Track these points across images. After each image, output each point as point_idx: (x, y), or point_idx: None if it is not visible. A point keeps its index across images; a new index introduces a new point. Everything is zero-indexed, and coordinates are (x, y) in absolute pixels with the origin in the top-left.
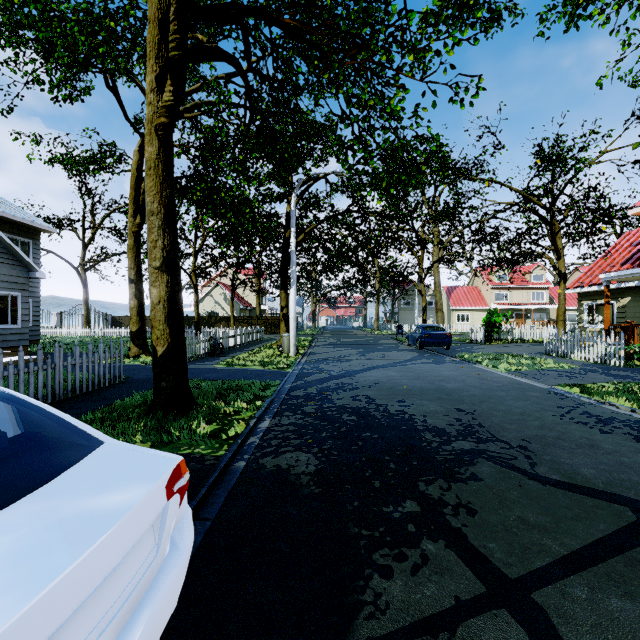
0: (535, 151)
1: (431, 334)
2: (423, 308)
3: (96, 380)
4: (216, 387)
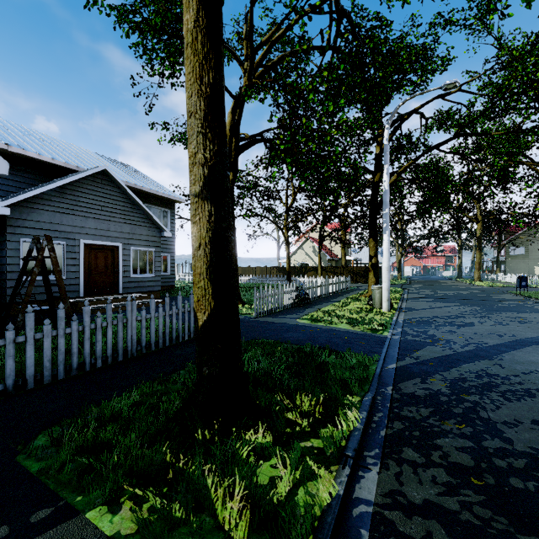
0: None
1: None
2: None
3: (174, 334)
4: (290, 363)
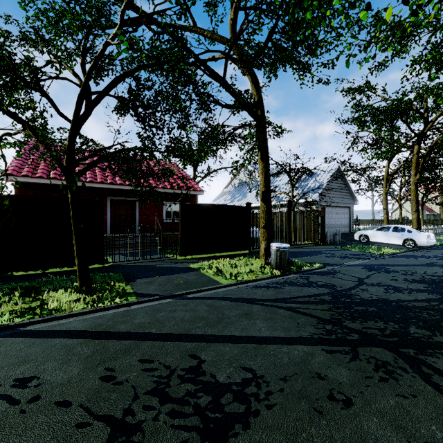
0: None
1: None
2: None
3: None
4: None
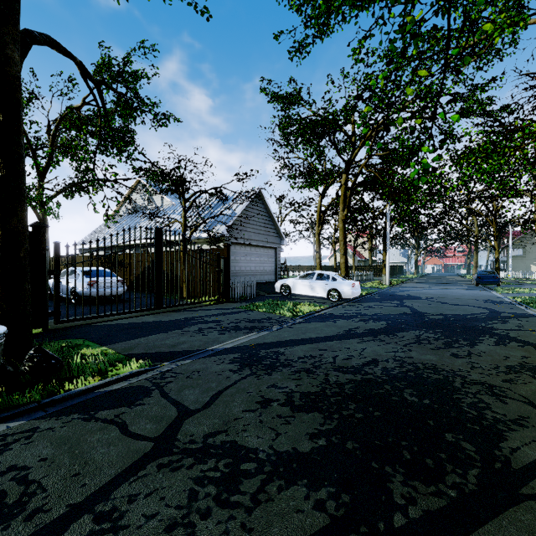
0: None
1: (482, 276)
2: (496, 259)
3: None
4: None
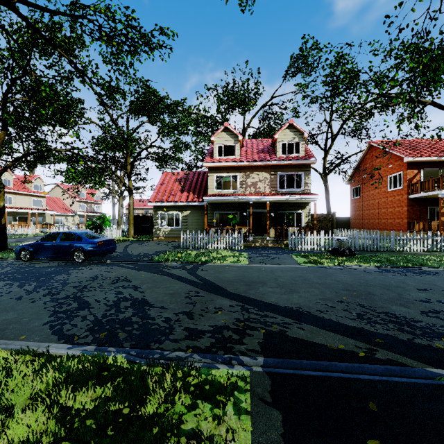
0: (131, 93)
1: (103, 241)
2: (1, 208)
3: None
4: None
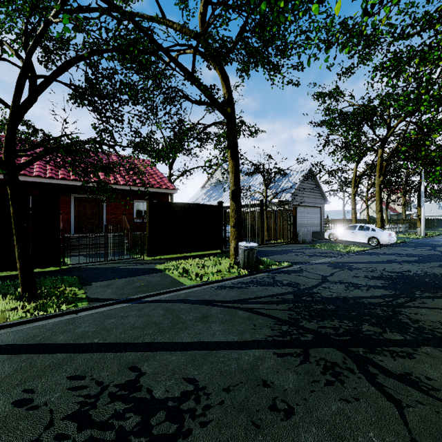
0: None
1: None
2: None
3: None
4: None
